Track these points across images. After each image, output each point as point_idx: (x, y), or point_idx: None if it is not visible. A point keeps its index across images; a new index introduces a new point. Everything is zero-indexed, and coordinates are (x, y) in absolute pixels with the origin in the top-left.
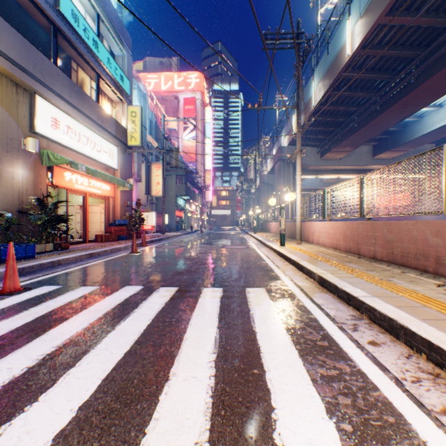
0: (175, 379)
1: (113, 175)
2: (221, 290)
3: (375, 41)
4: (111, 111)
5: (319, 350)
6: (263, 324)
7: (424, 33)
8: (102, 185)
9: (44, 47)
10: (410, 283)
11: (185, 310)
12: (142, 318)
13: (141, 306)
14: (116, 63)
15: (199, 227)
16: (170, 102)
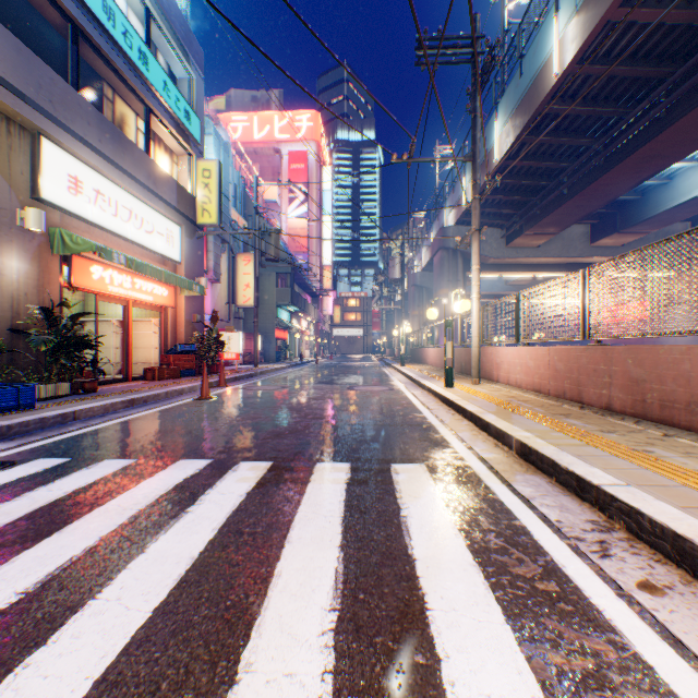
0: (250, 681)
1: (174, 271)
2: (347, 467)
3: (600, 51)
4: (171, 169)
5: (544, 605)
6: (427, 540)
7: (681, 37)
8: (154, 287)
9: (56, 60)
10: (688, 457)
11: (282, 509)
12: (200, 525)
13: (202, 501)
14: (178, 89)
15: (313, 356)
16: (267, 159)
